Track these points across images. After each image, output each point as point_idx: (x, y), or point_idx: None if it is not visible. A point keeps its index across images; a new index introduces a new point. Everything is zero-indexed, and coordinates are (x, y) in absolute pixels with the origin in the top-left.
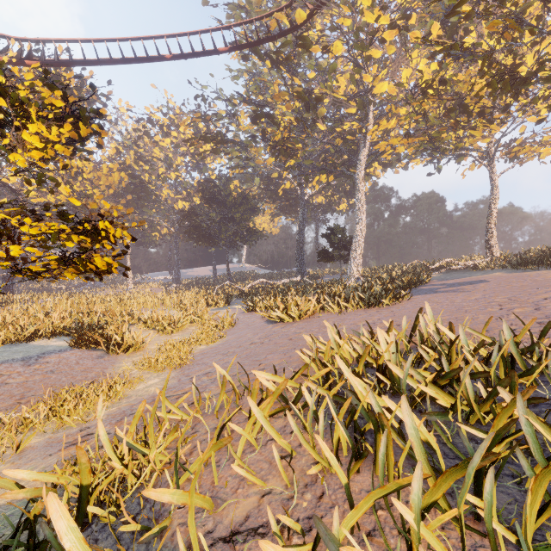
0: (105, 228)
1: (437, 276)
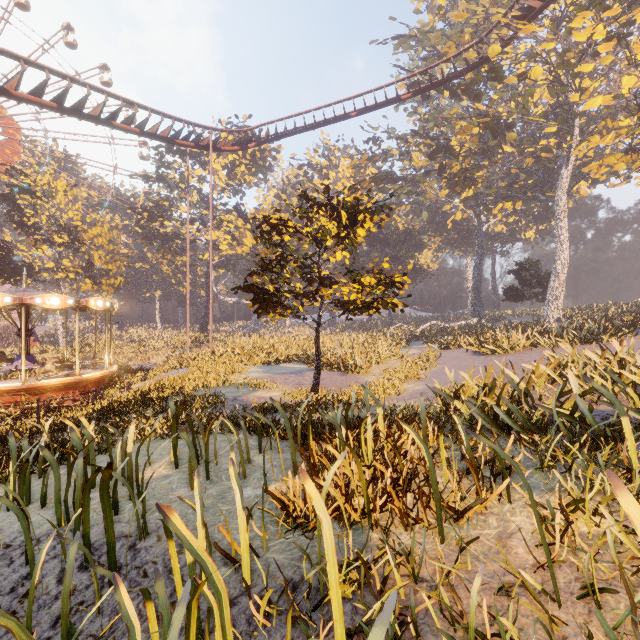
0: (400, 281)
1: None
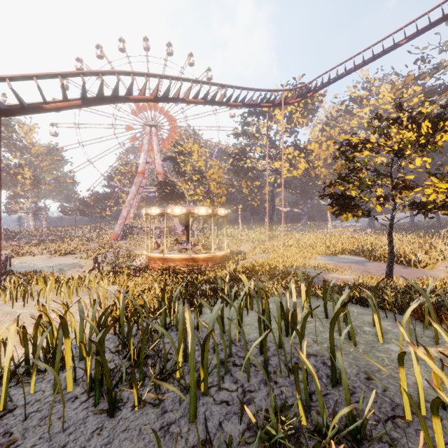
0: None
1: None
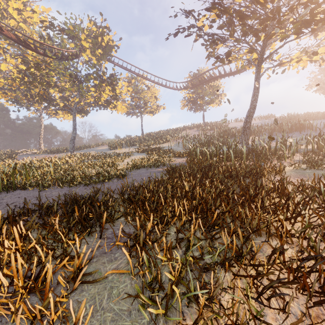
0: None
1: (19, 156)
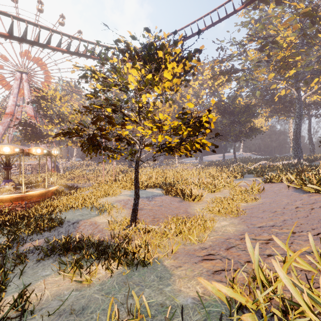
0: (206, 120)
1: None
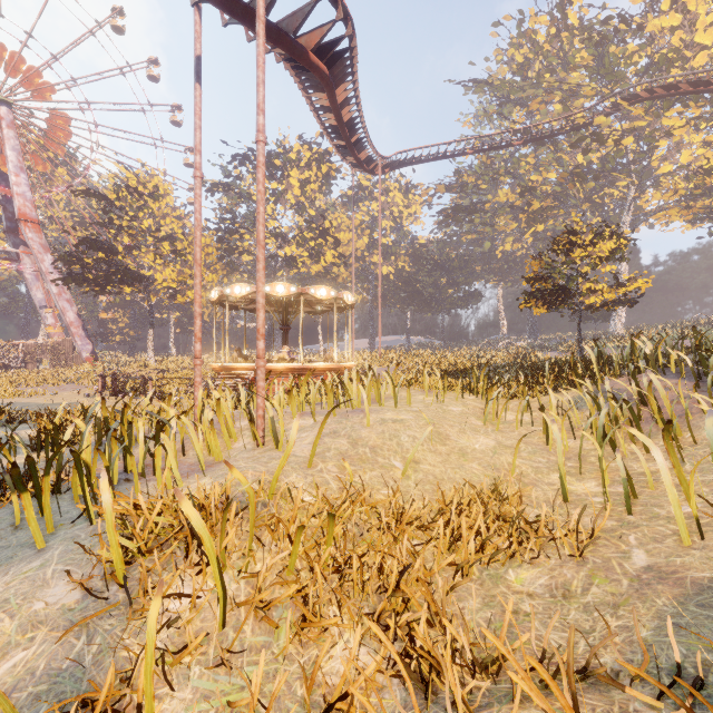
0: (639, 287)
1: None
